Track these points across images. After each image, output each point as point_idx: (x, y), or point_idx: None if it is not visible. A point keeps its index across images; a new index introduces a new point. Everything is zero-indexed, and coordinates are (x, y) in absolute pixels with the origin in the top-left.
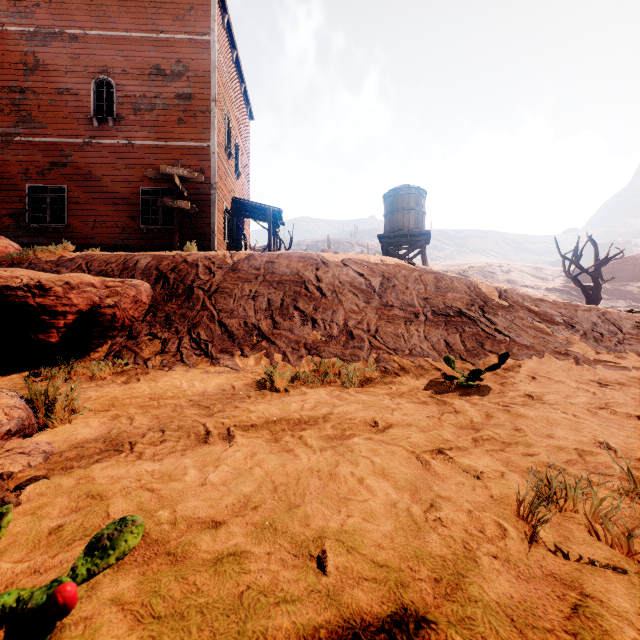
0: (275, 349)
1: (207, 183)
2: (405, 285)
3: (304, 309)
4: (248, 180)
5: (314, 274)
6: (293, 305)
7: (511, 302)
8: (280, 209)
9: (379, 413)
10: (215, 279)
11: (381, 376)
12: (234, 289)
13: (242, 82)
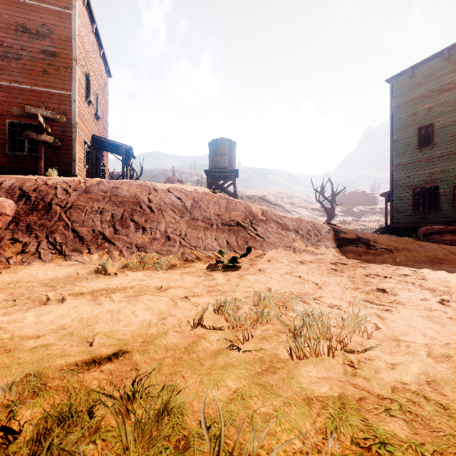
0: (114, 248)
1: (69, 123)
2: (207, 206)
3: (138, 221)
4: (107, 122)
5: (147, 197)
6: (130, 218)
7: (268, 218)
8: (131, 147)
9: (168, 283)
10: (71, 198)
11: (183, 263)
12: (86, 206)
13: (101, 48)
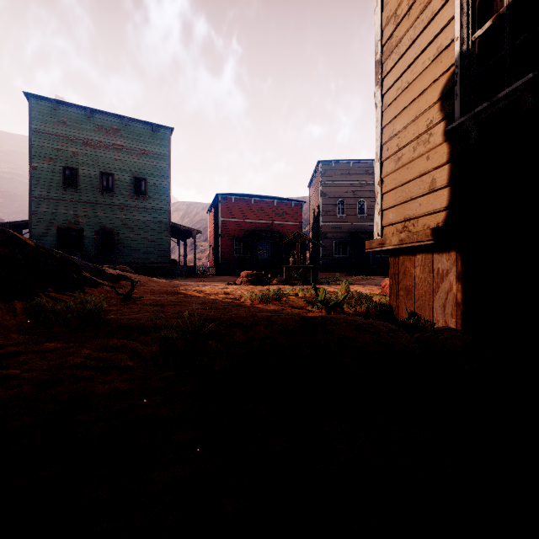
0: None
1: None
2: None
3: None
4: None
5: None
6: None
7: (44, 250)
8: None
9: (175, 310)
10: None
11: None
12: None
13: None
